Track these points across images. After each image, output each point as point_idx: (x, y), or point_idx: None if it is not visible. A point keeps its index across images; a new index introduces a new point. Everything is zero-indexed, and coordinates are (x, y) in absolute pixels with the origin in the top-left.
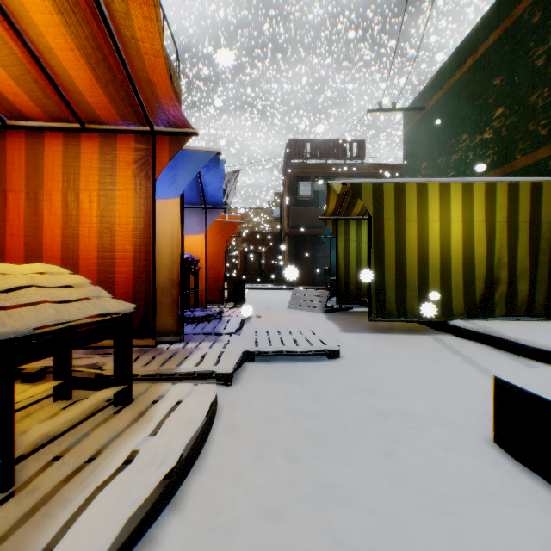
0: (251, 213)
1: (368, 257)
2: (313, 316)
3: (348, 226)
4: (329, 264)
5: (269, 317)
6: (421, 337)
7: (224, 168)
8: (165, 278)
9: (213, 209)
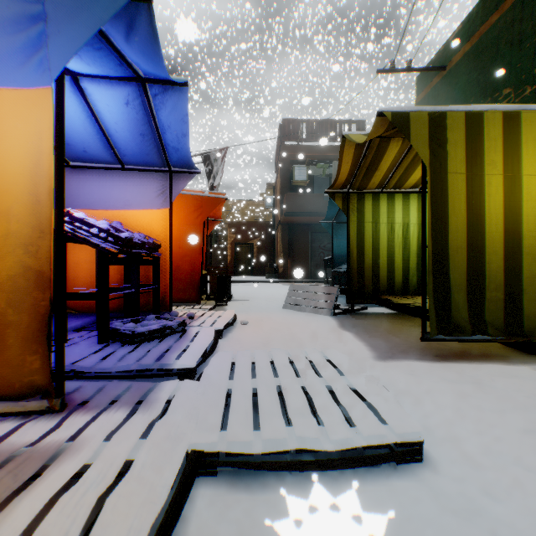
0: (243, 204)
1: (388, 243)
2: (320, 322)
3: (362, 203)
4: (325, 255)
5: (259, 323)
6: (520, 370)
7: (187, 96)
8: (20, 268)
9: (182, 174)
